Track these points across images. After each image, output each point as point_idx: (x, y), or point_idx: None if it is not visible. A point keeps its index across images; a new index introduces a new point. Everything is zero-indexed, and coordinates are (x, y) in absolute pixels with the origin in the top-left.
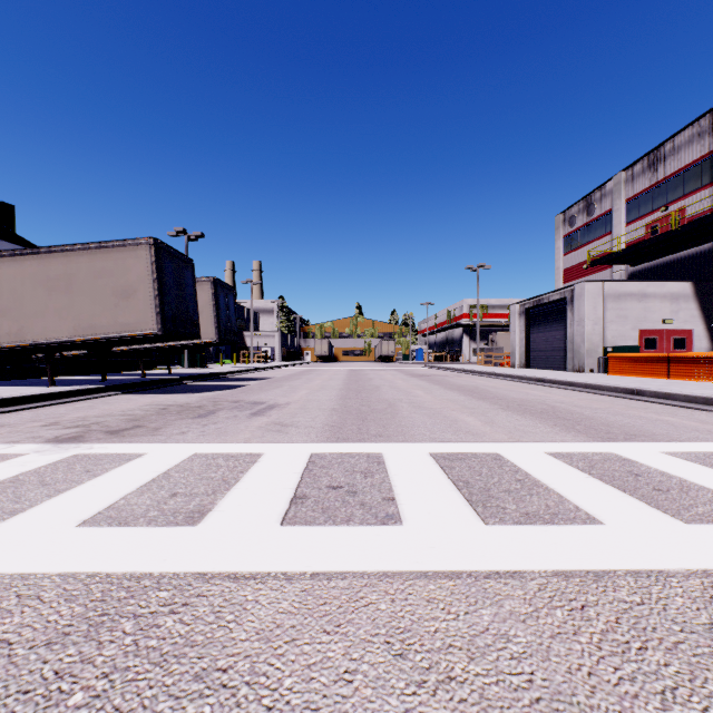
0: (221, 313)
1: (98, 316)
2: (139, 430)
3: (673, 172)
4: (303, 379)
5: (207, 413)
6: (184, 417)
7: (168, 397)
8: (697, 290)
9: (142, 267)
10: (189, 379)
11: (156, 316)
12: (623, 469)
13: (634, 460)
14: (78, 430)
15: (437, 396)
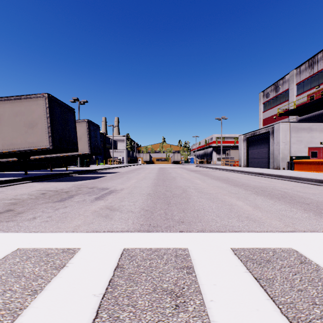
0: (92, 138)
1: (16, 138)
2: (4, 215)
3: (322, 68)
4: (135, 173)
5: (67, 198)
6: (49, 201)
7: (55, 184)
8: None
9: (40, 110)
10: (76, 173)
11: (48, 138)
12: None
13: None
14: None
15: (209, 183)
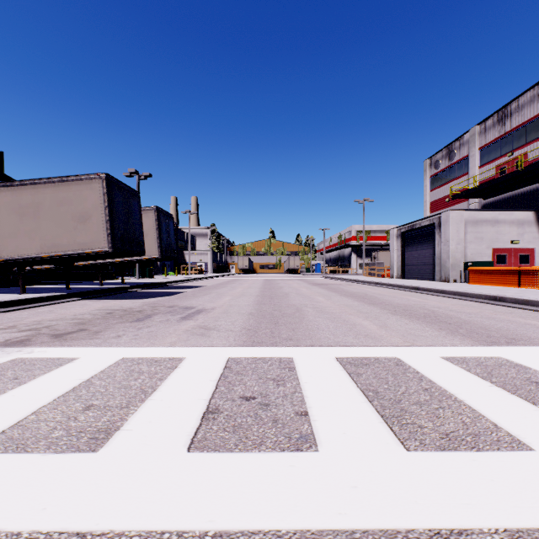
0: (162, 235)
1: (60, 237)
2: (81, 333)
3: (518, 125)
4: (228, 287)
5: (144, 317)
6: (124, 320)
7: (117, 302)
8: (538, 217)
9: (95, 197)
10: (138, 287)
11: (107, 237)
12: (520, 376)
13: (526, 366)
14: (28, 333)
15: (335, 301)
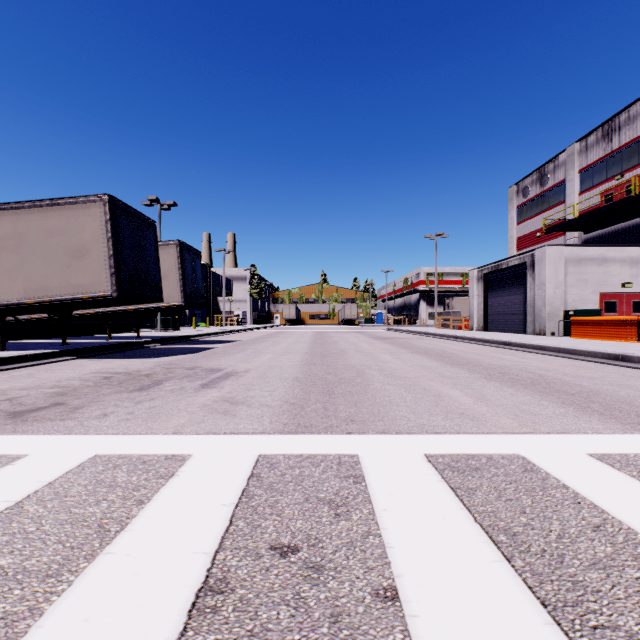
0: (187, 277)
1: (50, 277)
2: (53, 411)
3: (628, 141)
4: (269, 342)
5: (151, 384)
6: (122, 389)
7: (123, 362)
8: None
9: (95, 226)
10: (156, 342)
11: (110, 277)
12: None
13: None
14: None
15: (407, 361)
